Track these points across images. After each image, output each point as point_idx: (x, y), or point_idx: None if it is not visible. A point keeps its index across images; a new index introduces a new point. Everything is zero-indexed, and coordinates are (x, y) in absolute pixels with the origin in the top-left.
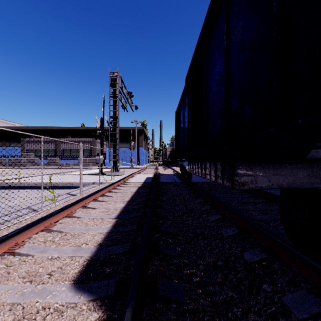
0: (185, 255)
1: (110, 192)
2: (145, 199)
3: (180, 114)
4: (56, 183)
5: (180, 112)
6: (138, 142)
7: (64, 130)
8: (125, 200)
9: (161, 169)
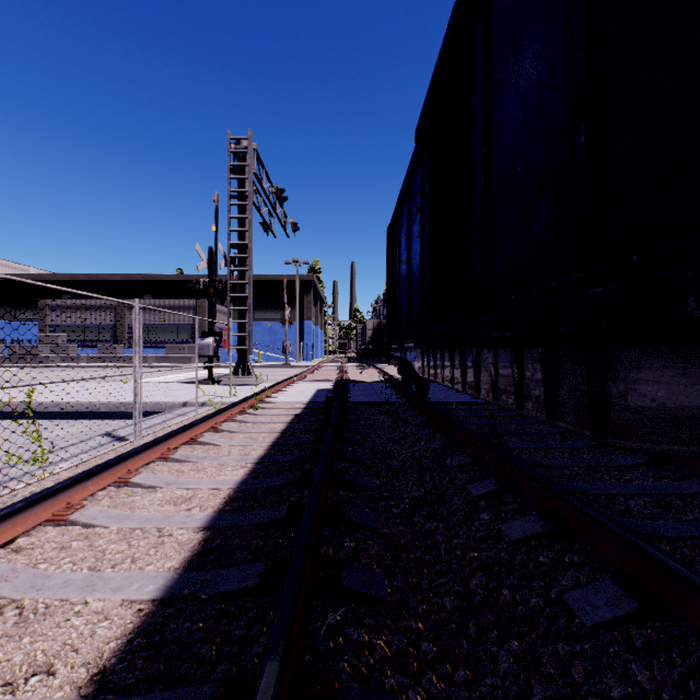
0: None
1: (217, 431)
2: (305, 455)
3: (399, 232)
4: (92, 404)
5: (399, 228)
6: (302, 309)
7: (137, 282)
8: (249, 459)
9: (352, 370)
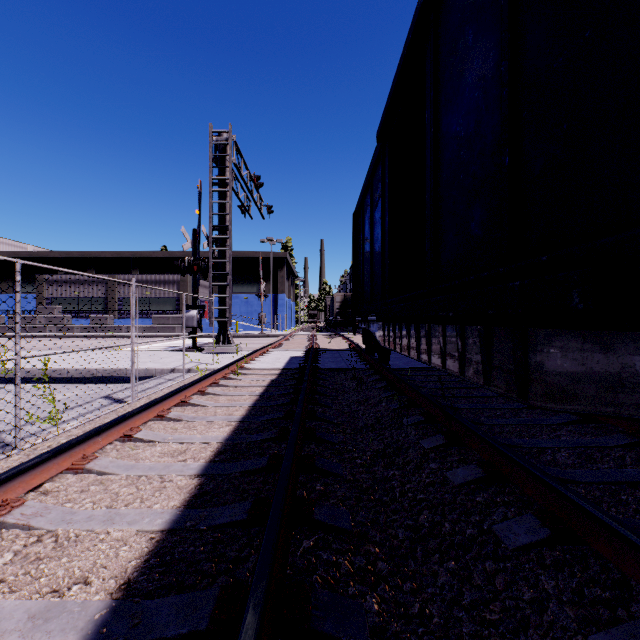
0: (397, 634)
1: (203, 394)
2: (281, 414)
3: (363, 217)
4: (90, 370)
5: (363, 214)
6: (276, 283)
7: (126, 259)
8: (233, 418)
9: (321, 339)
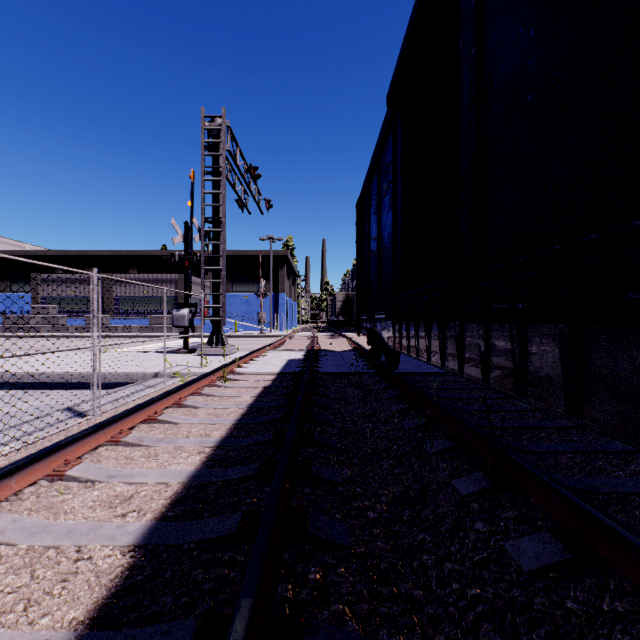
0: None
1: (181, 406)
2: (269, 437)
3: (369, 203)
4: (64, 375)
5: (369, 200)
6: (276, 282)
7: (123, 258)
8: (208, 441)
9: (323, 339)
